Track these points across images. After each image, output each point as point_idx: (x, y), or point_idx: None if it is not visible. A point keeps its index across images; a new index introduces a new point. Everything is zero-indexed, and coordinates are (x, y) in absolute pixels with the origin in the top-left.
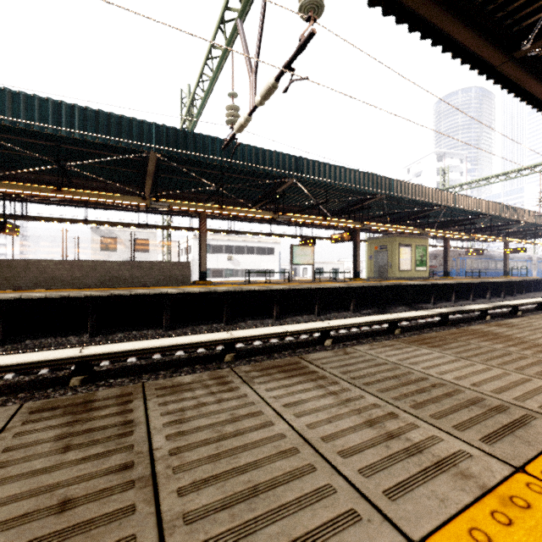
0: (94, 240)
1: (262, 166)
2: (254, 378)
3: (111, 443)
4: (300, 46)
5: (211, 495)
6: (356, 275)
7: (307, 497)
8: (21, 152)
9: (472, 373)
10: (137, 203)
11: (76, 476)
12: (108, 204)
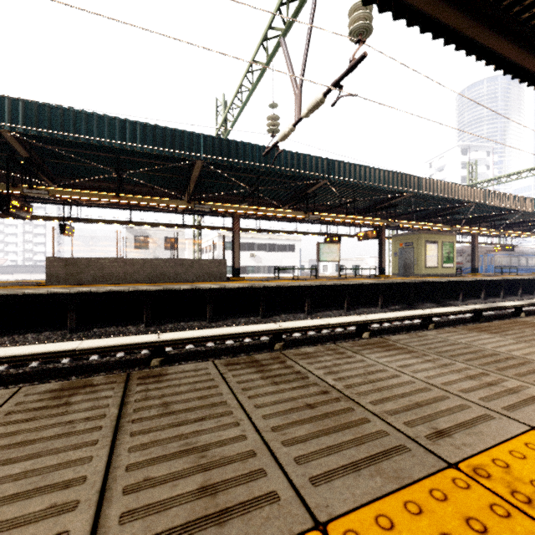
0: (128, 239)
1: (297, 169)
2: (360, 351)
3: (300, 382)
4: (351, 67)
5: (392, 406)
6: (382, 272)
7: (454, 408)
8: (85, 163)
9: (534, 352)
10: (183, 206)
11: (299, 395)
12: (148, 206)
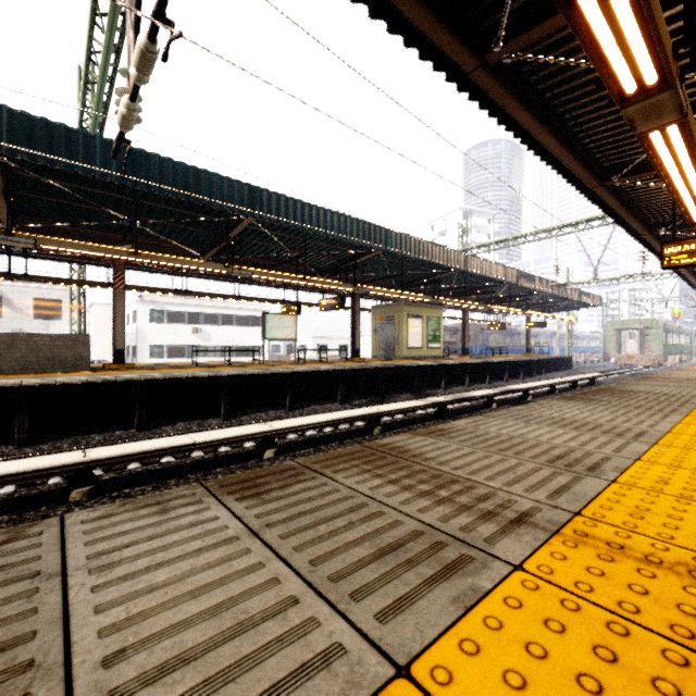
0: None
1: (195, 193)
2: None
3: None
4: None
5: None
6: (355, 354)
7: None
8: None
9: (190, 594)
10: None
11: None
12: None
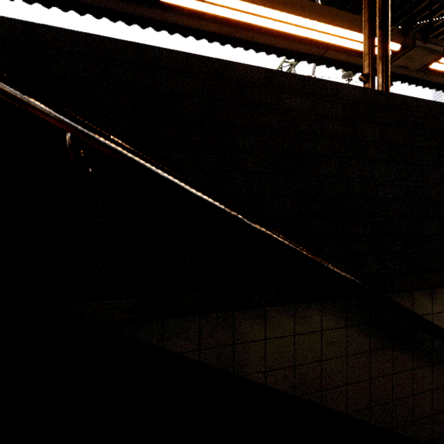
0: None
1: None
2: None
3: None
4: None
5: None
6: None
7: None
8: None
9: None
10: None
11: None
12: None
